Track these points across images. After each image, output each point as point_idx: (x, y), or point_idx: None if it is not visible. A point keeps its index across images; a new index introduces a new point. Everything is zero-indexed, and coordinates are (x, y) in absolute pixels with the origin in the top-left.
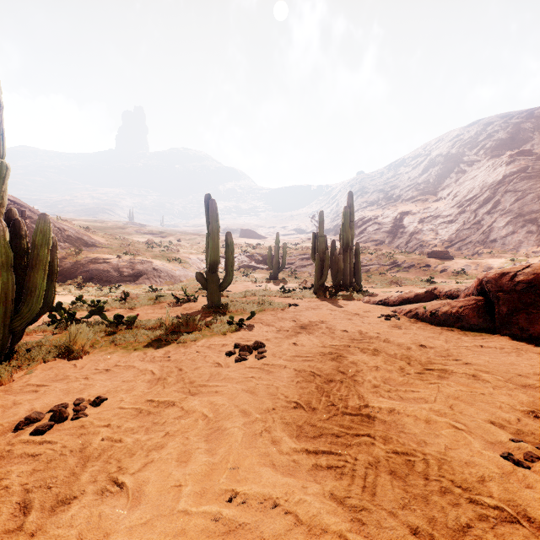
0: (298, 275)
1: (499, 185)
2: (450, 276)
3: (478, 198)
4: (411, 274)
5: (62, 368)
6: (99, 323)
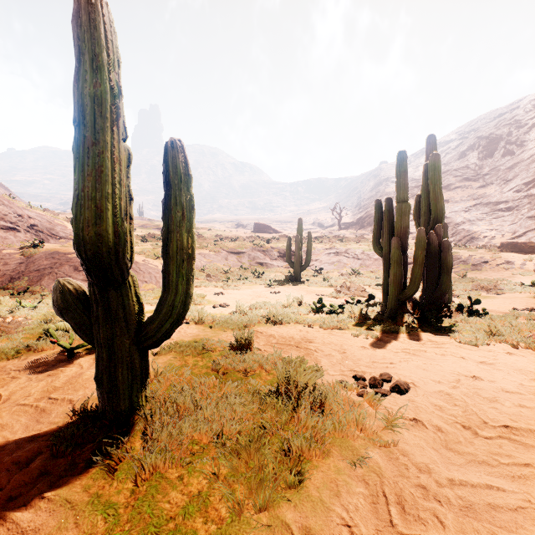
0: (325, 275)
1: None
2: None
3: None
4: (487, 274)
5: None
6: None
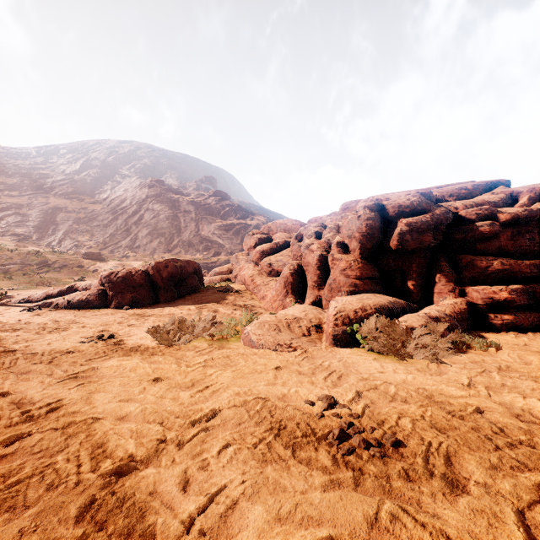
0: None
1: (144, 202)
2: None
3: (129, 209)
4: (63, 274)
5: None
6: None
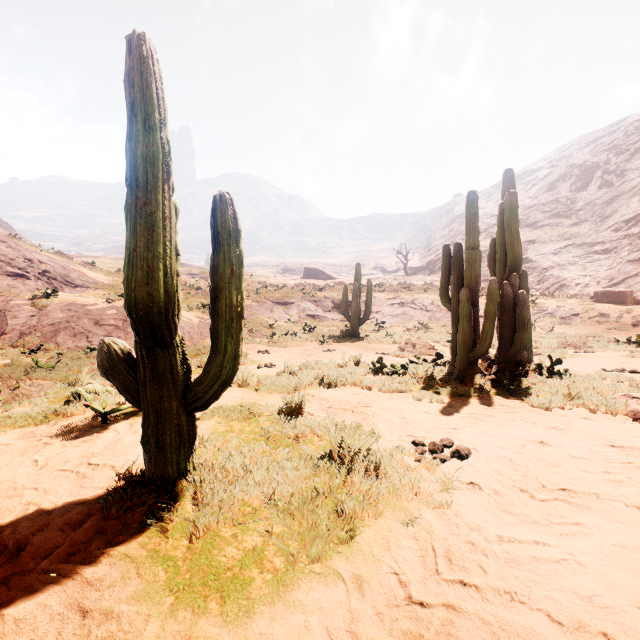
0: (387, 329)
1: None
2: None
3: None
4: (577, 329)
5: None
6: None
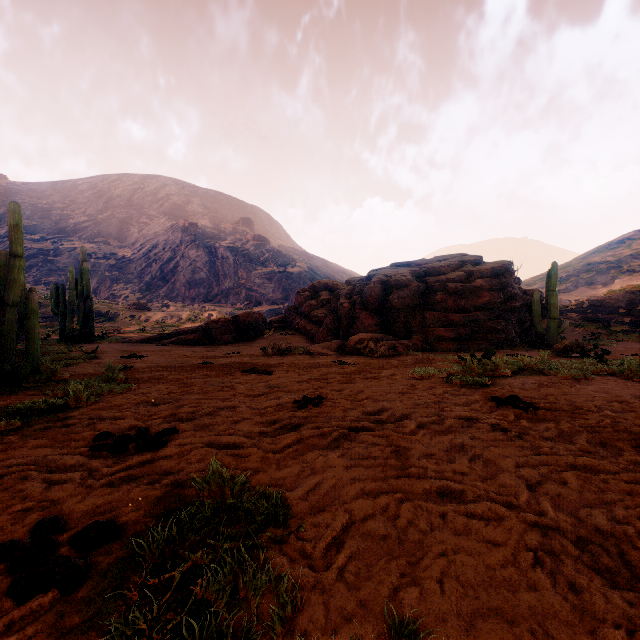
0: None
1: (179, 248)
2: (155, 325)
3: (163, 256)
4: (119, 324)
5: None
6: None
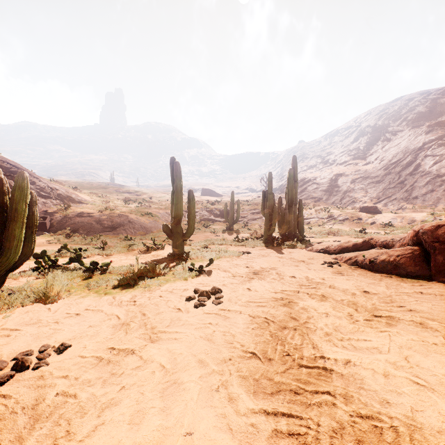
0: (249, 227)
1: (420, 150)
2: (379, 227)
3: (402, 162)
4: (345, 226)
5: (38, 311)
6: (78, 269)
